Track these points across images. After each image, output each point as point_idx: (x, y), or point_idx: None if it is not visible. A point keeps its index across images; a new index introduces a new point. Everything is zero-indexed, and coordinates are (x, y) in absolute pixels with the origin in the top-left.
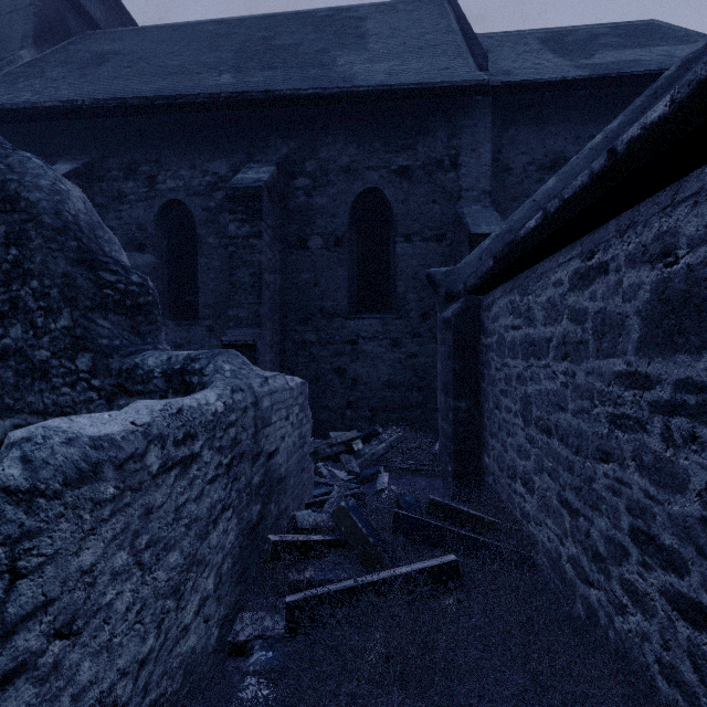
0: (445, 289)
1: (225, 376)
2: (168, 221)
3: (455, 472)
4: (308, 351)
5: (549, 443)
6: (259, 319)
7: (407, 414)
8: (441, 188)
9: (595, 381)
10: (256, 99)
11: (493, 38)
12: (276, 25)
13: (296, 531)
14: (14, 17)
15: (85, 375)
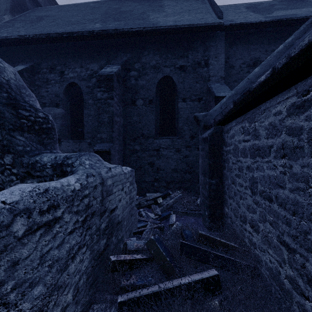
0: (203, 123)
1: (85, 167)
2: (70, 93)
3: (209, 215)
4: (136, 154)
5: (270, 206)
6: (112, 139)
7: (183, 185)
8: (200, 75)
9: (310, 171)
10: (111, 33)
11: (223, 7)
12: (122, 3)
13: (126, 252)
14: (1, 0)
15: (9, 166)
